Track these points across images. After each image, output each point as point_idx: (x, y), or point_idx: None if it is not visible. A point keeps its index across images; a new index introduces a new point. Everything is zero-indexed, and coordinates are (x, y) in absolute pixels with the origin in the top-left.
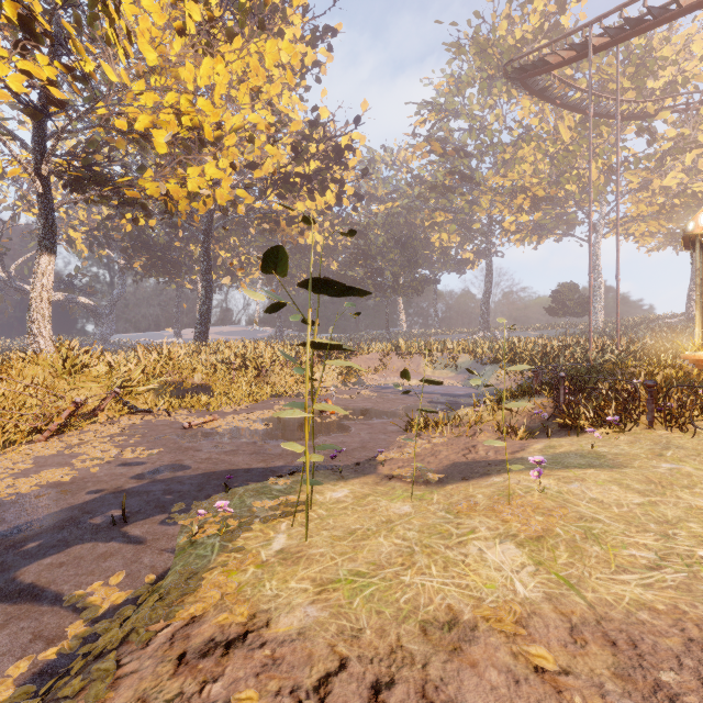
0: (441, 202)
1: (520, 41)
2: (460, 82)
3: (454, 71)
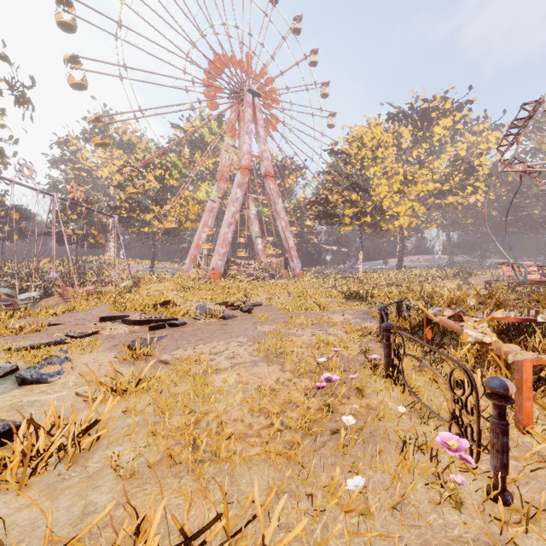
0: None
1: None
2: None
3: None
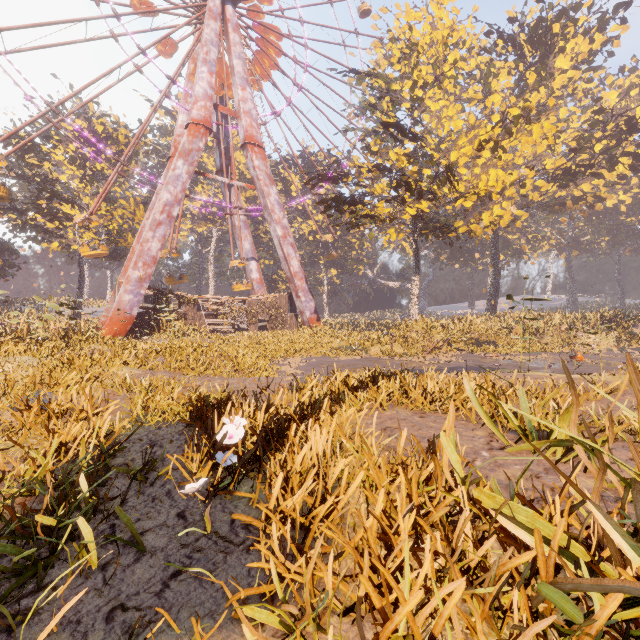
0: None
1: None
2: None
3: None
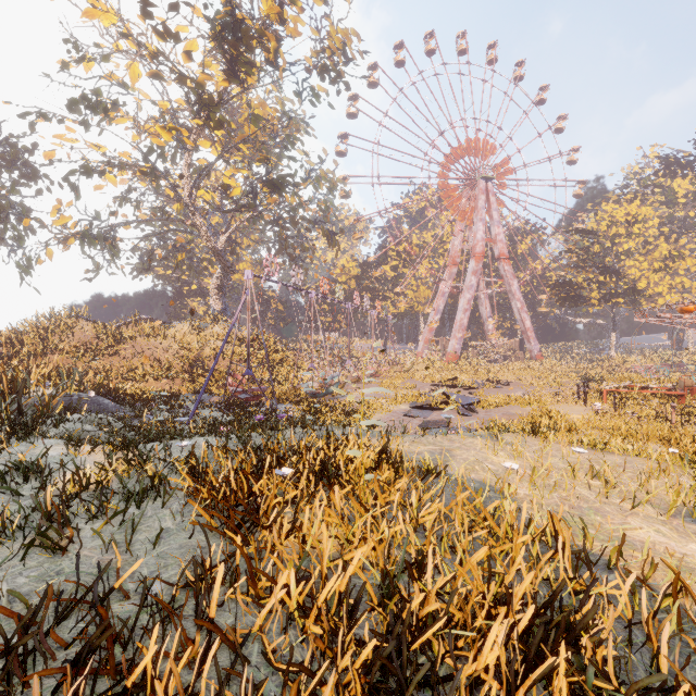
0: None
1: None
2: None
3: None
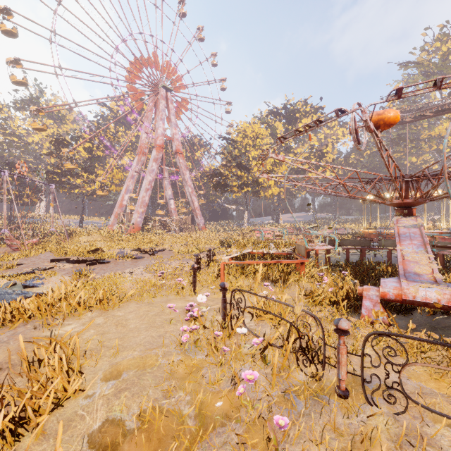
0: (397, 148)
1: (445, 52)
2: (408, 83)
3: (405, 77)
